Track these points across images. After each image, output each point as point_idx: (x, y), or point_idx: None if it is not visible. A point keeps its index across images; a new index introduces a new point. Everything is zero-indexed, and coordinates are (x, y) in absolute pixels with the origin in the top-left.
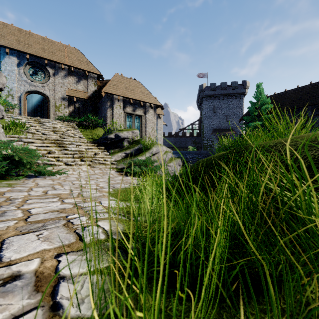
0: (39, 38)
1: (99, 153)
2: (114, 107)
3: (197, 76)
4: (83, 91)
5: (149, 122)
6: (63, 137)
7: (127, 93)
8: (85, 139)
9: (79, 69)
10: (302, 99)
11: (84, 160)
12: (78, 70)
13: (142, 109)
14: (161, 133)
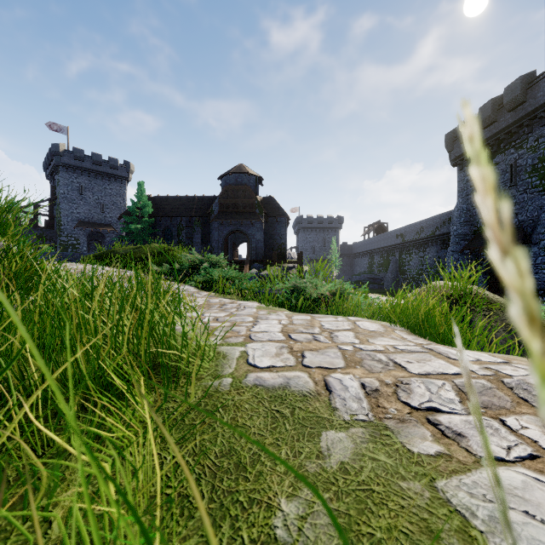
0: None
1: None
2: None
3: (47, 125)
4: None
5: None
6: None
7: None
8: None
9: None
10: (180, 209)
11: None
12: None
13: None
14: None
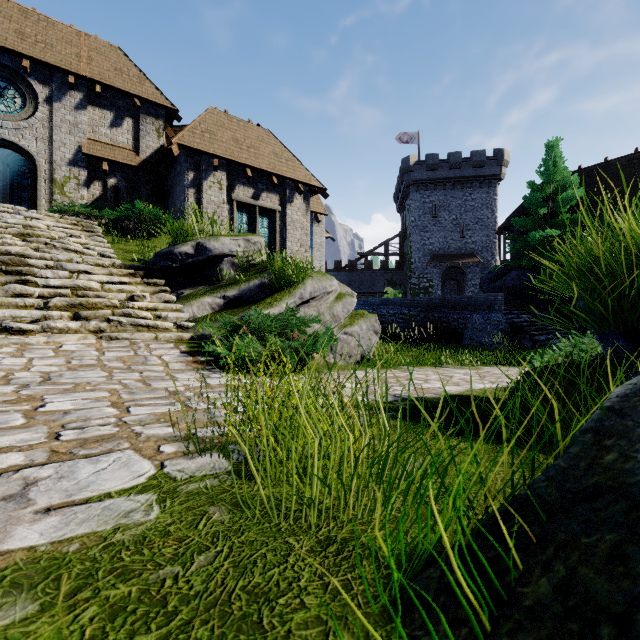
0: (13, 7)
1: (143, 295)
2: (204, 185)
3: (396, 139)
4: (130, 149)
5: (294, 228)
6: (45, 252)
7: (239, 154)
8: (116, 260)
9: (116, 91)
10: None
11: (84, 315)
12: (115, 94)
13: (277, 195)
14: (321, 257)
